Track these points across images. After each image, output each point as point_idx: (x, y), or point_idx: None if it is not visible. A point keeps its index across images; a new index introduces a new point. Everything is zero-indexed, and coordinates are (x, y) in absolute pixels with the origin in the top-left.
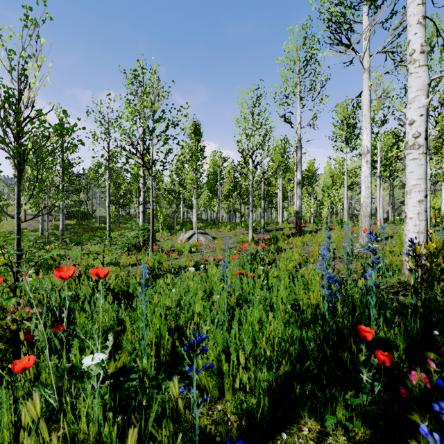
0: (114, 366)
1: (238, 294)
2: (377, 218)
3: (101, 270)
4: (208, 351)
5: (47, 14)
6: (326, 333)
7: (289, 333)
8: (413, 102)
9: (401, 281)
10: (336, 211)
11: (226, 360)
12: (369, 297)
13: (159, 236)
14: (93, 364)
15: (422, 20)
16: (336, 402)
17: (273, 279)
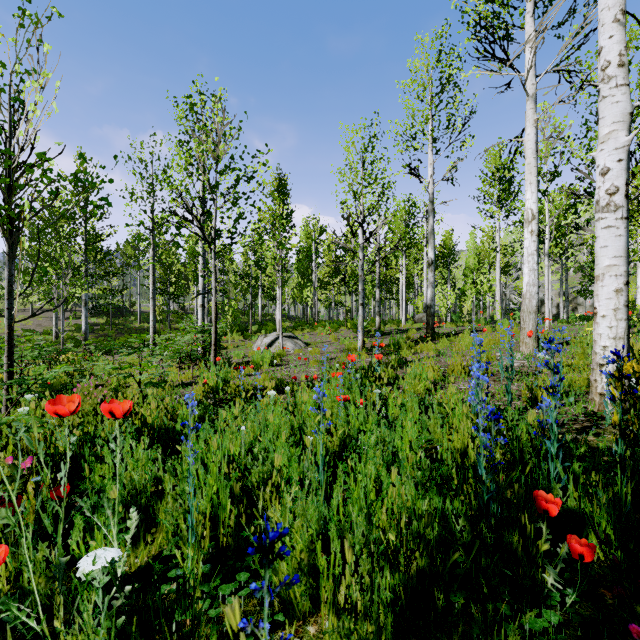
0: (144, 554)
1: (343, 432)
2: (542, 314)
3: (117, 405)
4: (293, 536)
5: (54, 8)
6: (483, 503)
7: (425, 505)
8: (608, 140)
9: (588, 411)
10: (483, 304)
11: (323, 549)
12: (547, 441)
13: (227, 341)
14: (95, 569)
15: (620, 16)
16: (504, 625)
17: (395, 408)
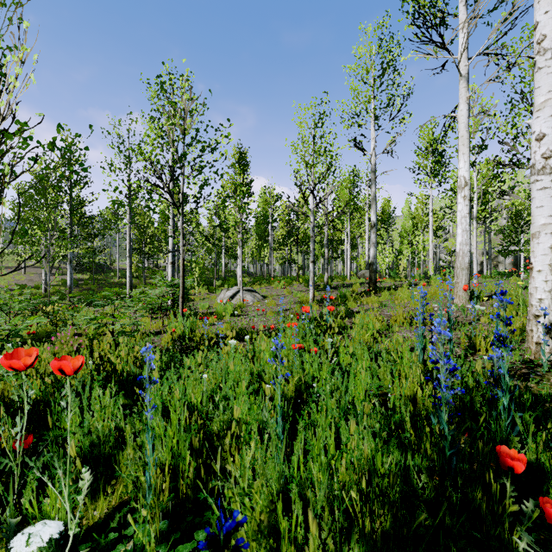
0: (104, 506)
1: (298, 379)
2: None
3: (68, 361)
4: (252, 496)
5: None
6: (445, 458)
7: (388, 462)
8: (543, 108)
9: (525, 359)
10: (417, 262)
11: (283, 508)
12: (498, 391)
13: (194, 294)
14: (29, 551)
15: None
16: None
17: (346, 355)
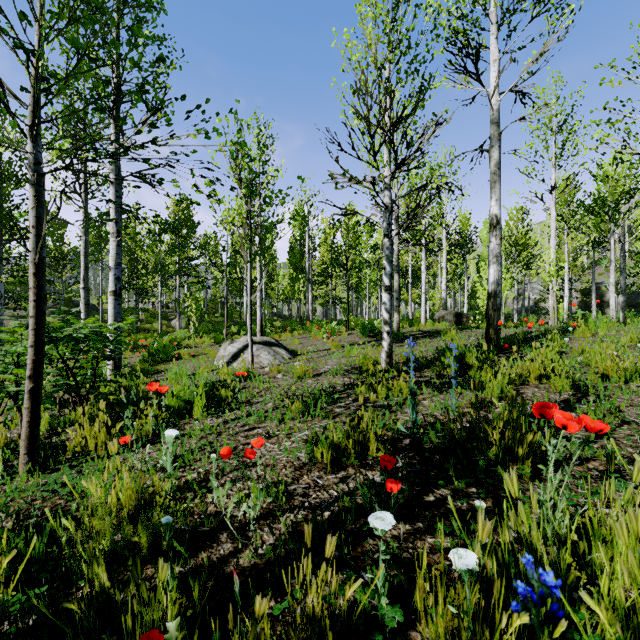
0: None
1: None
2: None
3: None
4: None
5: None
6: None
7: None
8: None
9: None
10: None
11: None
12: None
13: (194, 345)
14: None
15: None
16: None
17: None
